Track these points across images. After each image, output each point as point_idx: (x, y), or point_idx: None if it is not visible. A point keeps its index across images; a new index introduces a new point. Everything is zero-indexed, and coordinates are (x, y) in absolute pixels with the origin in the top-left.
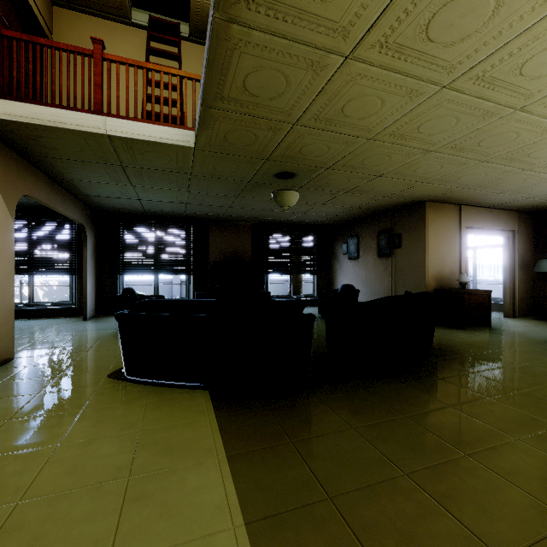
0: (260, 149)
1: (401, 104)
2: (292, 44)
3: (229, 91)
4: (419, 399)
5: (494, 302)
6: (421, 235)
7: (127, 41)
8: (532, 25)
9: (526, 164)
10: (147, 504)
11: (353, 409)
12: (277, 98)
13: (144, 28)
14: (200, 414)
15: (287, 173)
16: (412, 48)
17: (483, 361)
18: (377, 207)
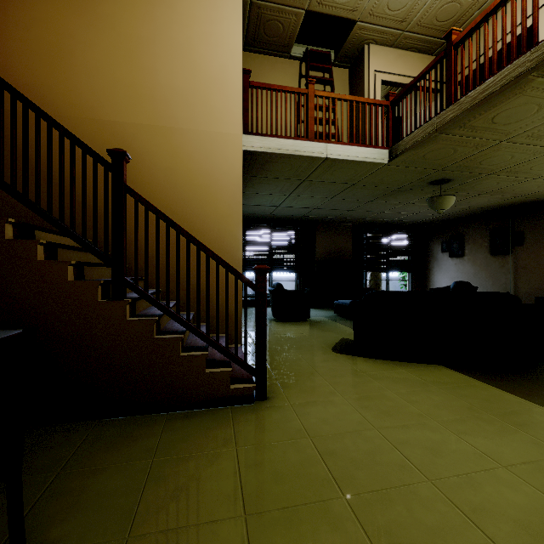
0: (444, 161)
1: None
2: None
3: (475, 121)
4: None
5: None
6: None
7: (285, 72)
8: None
9: None
10: (533, 428)
11: None
12: (511, 123)
13: (297, 59)
14: (466, 380)
15: (445, 179)
16: None
17: None
18: (498, 206)
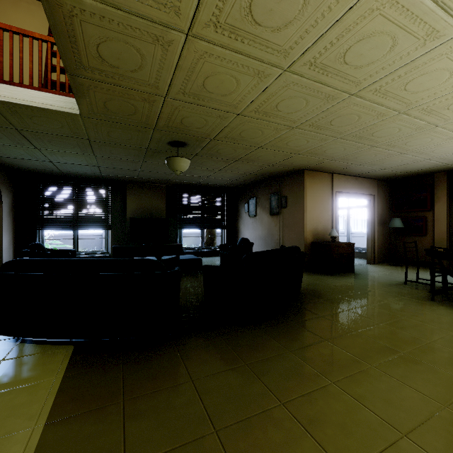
0: (144, 119)
1: (254, 84)
2: (129, 15)
3: (87, 60)
4: (266, 345)
5: (362, 251)
6: (301, 197)
7: (32, 13)
8: (341, 17)
9: (372, 142)
10: None
11: (202, 359)
12: (138, 71)
13: None
14: (49, 373)
15: (178, 141)
16: (244, 30)
17: (335, 304)
18: (267, 173)
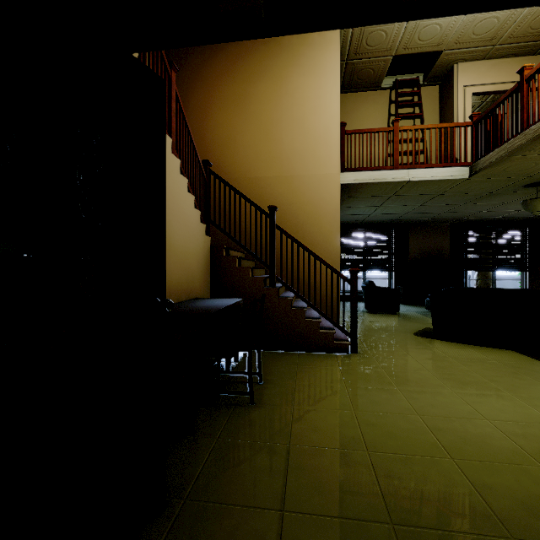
0: (530, 171)
1: None
2: None
3: None
4: None
5: None
6: None
7: (375, 102)
8: None
9: None
10: None
11: None
12: None
13: (387, 89)
14: (528, 360)
15: None
16: None
17: None
18: None
